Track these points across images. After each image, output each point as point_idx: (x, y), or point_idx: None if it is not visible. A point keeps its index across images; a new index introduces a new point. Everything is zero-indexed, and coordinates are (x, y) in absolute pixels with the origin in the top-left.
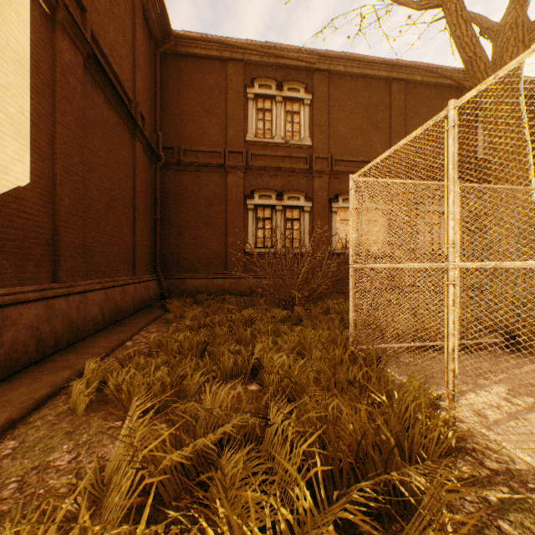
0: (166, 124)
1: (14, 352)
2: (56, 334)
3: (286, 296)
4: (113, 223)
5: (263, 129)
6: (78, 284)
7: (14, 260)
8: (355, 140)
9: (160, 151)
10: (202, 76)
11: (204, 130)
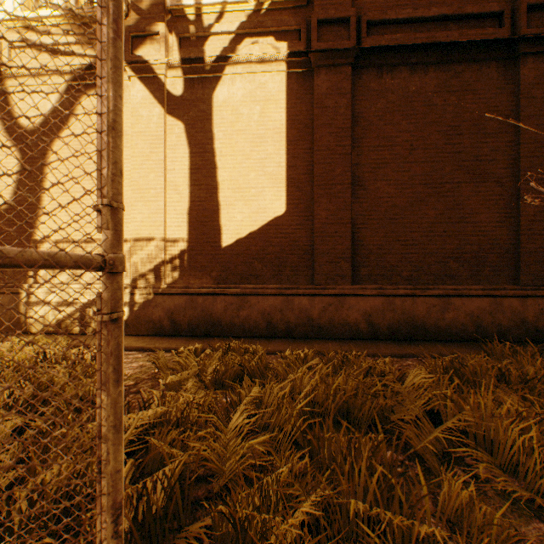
0: None
1: (247, 323)
2: (288, 323)
3: None
4: (435, 214)
5: None
6: (335, 287)
7: (272, 267)
8: None
9: None
10: None
11: None
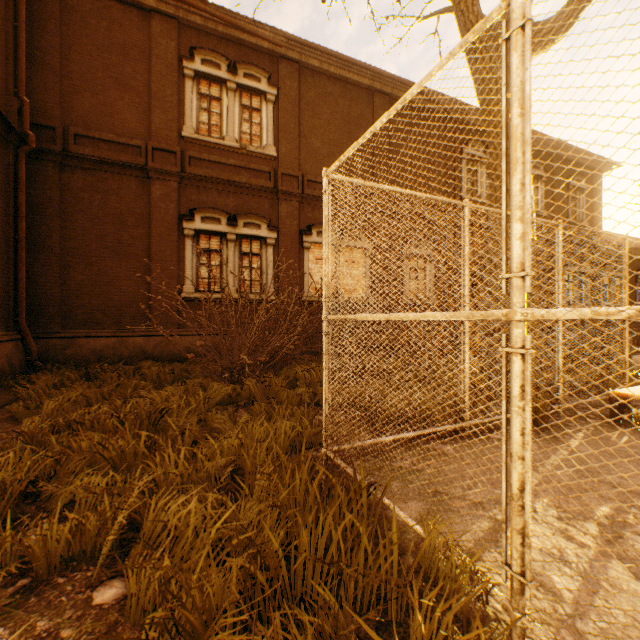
0: (41, 88)
1: None
2: None
3: (234, 362)
4: None
5: (209, 124)
6: None
7: None
8: (333, 159)
9: (27, 128)
10: (109, 26)
11: (112, 110)
